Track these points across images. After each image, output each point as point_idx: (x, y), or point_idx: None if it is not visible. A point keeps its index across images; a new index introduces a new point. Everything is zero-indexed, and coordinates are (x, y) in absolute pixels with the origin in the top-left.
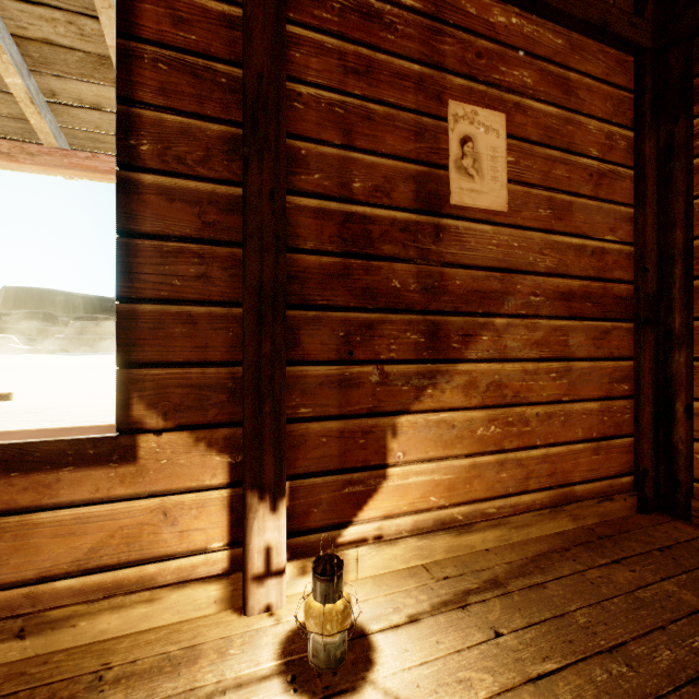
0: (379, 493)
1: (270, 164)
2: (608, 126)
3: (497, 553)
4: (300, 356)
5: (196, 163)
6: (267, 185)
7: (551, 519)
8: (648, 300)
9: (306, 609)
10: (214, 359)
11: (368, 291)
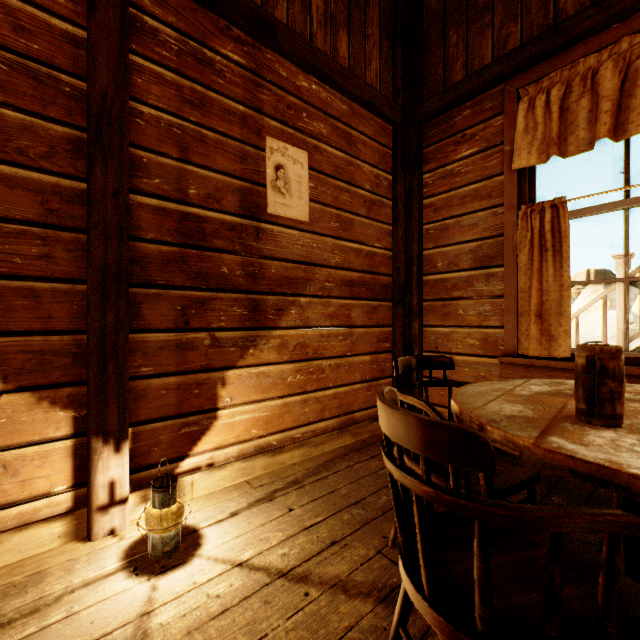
0: (211, 430)
1: (114, 168)
2: (377, 170)
3: (301, 464)
4: (142, 325)
5: (38, 157)
6: (111, 185)
7: (339, 437)
8: (399, 288)
9: (146, 516)
10: (58, 328)
11: (202, 274)
